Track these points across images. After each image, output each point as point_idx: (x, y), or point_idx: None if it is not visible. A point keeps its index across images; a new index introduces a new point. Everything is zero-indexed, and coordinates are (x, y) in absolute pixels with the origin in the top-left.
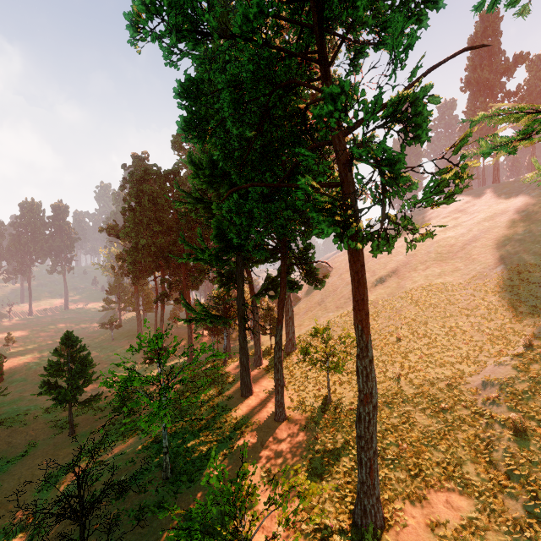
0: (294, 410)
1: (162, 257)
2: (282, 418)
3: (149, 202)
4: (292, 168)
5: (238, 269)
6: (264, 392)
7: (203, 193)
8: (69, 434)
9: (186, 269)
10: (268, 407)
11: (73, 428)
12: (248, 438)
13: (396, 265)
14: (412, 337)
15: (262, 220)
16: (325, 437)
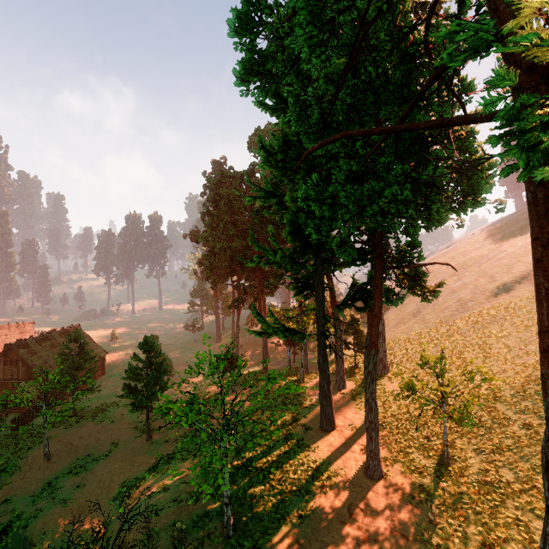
0: (393, 464)
1: (237, 261)
2: (377, 475)
3: (225, 205)
4: (408, 111)
5: (317, 273)
6: (349, 428)
7: (276, 187)
8: (146, 440)
9: (261, 273)
10: (356, 453)
11: (150, 434)
12: (330, 496)
13: (528, 267)
14: None
15: (351, 206)
16: (447, 523)
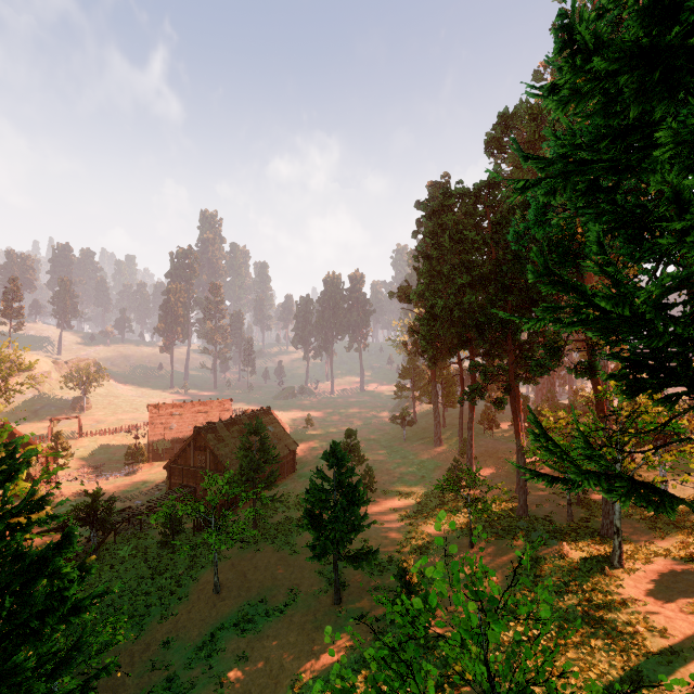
0: None
1: (472, 325)
2: None
3: (450, 240)
4: None
5: None
6: None
7: None
8: (334, 602)
9: (513, 345)
10: None
11: (339, 595)
12: None
13: None
14: None
15: None
16: None
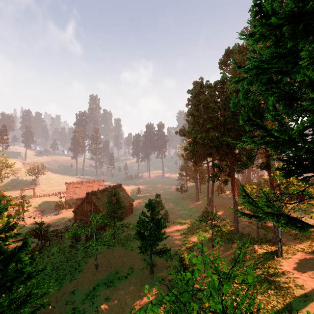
0: None
1: (213, 146)
2: None
3: (203, 107)
4: None
5: None
6: None
7: None
8: (150, 273)
9: (232, 155)
10: None
11: (152, 269)
12: None
13: None
14: None
15: None
16: None
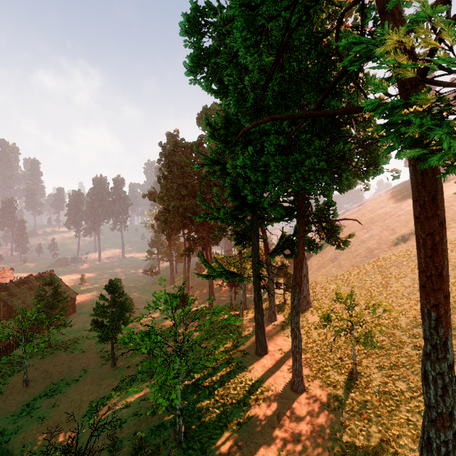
0: (313, 380)
1: (187, 217)
2: (301, 389)
3: (177, 170)
4: (322, 99)
5: (253, 227)
6: (279, 352)
7: (220, 156)
8: (111, 366)
9: (208, 227)
10: (284, 372)
11: (115, 362)
12: (263, 407)
13: None
14: (455, 307)
15: (279, 173)
16: (354, 425)
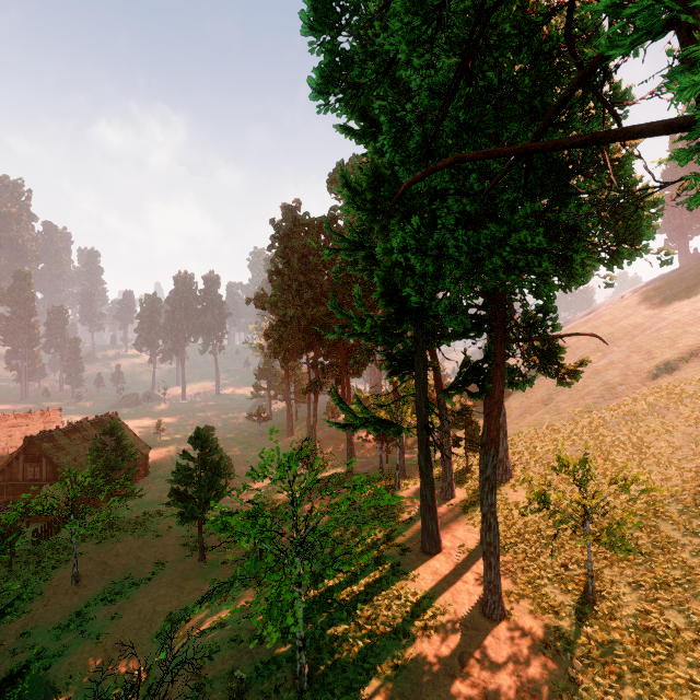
0: (519, 600)
1: (313, 332)
2: (498, 615)
3: (298, 261)
4: (544, 126)
5: (418, 348)
6: (460, 550)
7: (364, 236)
8: (199, 560)
9: (344, 348)
10: (469, 583)
11: (204, 553)
12: (435, 641)
13: (699, 340)
14: None
15: (463, 259)
16: (593, 683)
